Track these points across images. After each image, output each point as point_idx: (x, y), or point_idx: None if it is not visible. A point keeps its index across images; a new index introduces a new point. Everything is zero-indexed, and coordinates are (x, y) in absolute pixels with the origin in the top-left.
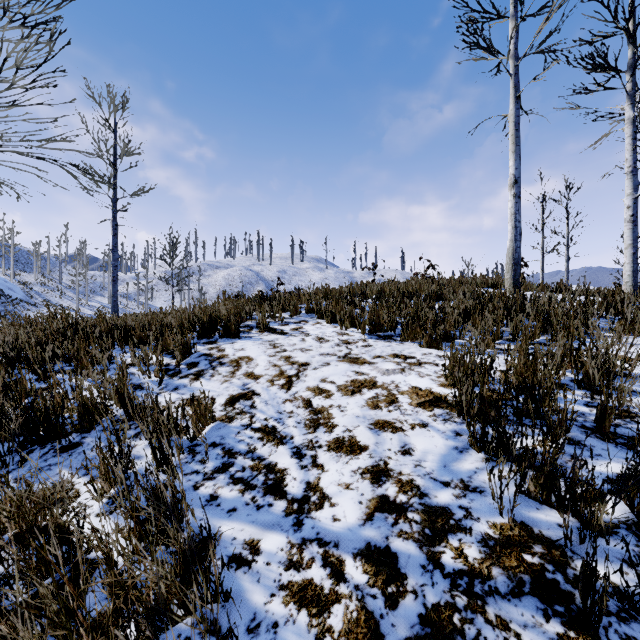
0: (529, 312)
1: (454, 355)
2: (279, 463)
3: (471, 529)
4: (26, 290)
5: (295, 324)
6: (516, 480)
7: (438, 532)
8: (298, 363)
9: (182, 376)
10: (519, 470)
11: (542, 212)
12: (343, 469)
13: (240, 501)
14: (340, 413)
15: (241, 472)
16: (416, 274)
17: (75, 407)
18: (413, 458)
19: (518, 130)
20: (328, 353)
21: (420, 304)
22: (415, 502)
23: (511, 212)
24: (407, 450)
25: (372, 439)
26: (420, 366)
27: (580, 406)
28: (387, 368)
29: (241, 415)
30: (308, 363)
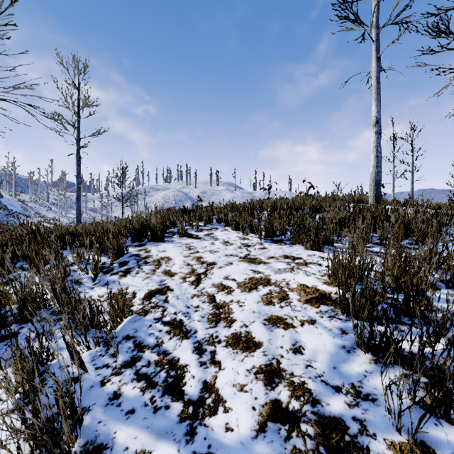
0: (391, 221)
1: (336, 258)
2: (181, 359)
3: (368, 449)
4: (23, 206)
5: (207, 231)
6: (409, 390)
7: (333, 452)
8: (207, 262)
9: (113, 273)
10: (413, 380)
11: (393, 147)
12: (238, 367)
13: (139, 401)
14: (239, 308)
15: (146, 367)
16: (300, 193)
17: (15, 302)
18: (304, 357)
19: (379, 82)
20: (231, 254)
21: (304, 215)
22: (308, 410)
23: (373, 145)
24: (298, 348)
25: (266, 335)
26: (306, 266)
27: (451, 305)
28: (279, 267)
29: (155, 309)
30: (215, 263)
